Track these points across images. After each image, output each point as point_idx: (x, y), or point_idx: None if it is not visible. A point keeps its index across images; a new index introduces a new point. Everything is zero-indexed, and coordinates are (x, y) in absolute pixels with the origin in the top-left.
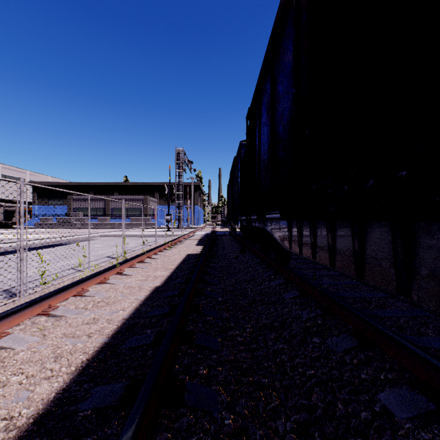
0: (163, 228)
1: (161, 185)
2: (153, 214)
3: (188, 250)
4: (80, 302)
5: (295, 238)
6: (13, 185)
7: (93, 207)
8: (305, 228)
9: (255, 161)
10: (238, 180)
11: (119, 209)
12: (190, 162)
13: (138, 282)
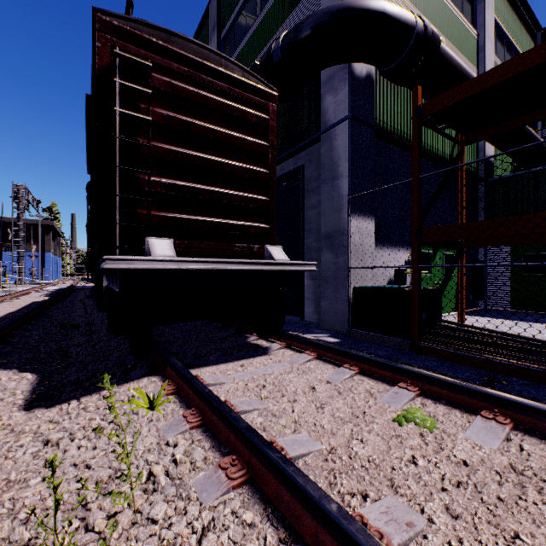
0: None
1: None
2: None
3: (34, 299)
4: None
5: None
6: None
7: None
8: None
9: None
10: None
11: None
12: (37, 201)
13: None
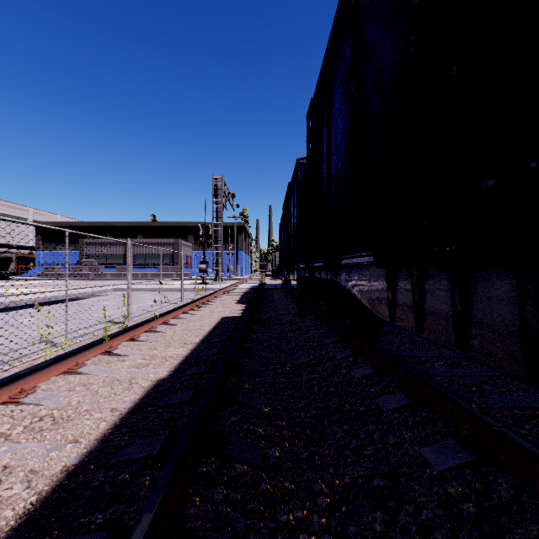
0: (198, 280)
1: (197, 226)
2: (187, 262)
3: (224, 311)
4: (6, 418)
5: (404, 301)
6: (12, 226)
7: (110, 253)
8: (434, 283)
9: (321, 180)
10: (293, 214)
11: (144, 255)
12: (232, 195)
13: (132, 369)
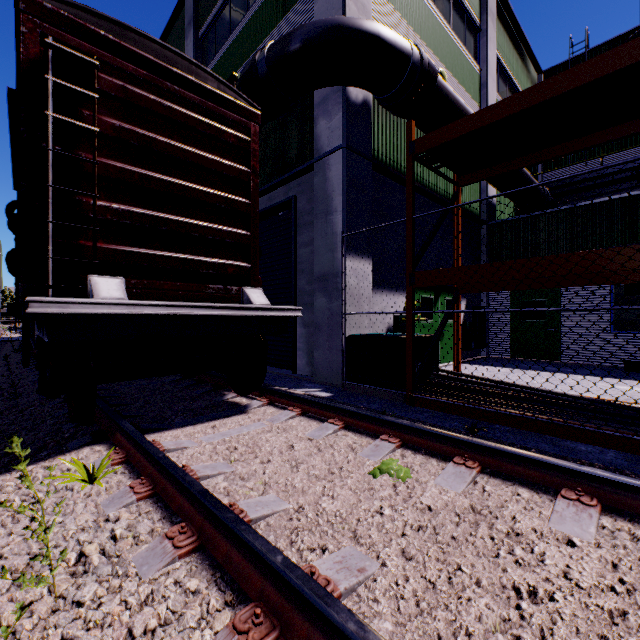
0: None
1: None
2: None
3: None
4: None
5: None
6: None
7: None
8: None
9: None
10: None
11: None
12: None
13: None
